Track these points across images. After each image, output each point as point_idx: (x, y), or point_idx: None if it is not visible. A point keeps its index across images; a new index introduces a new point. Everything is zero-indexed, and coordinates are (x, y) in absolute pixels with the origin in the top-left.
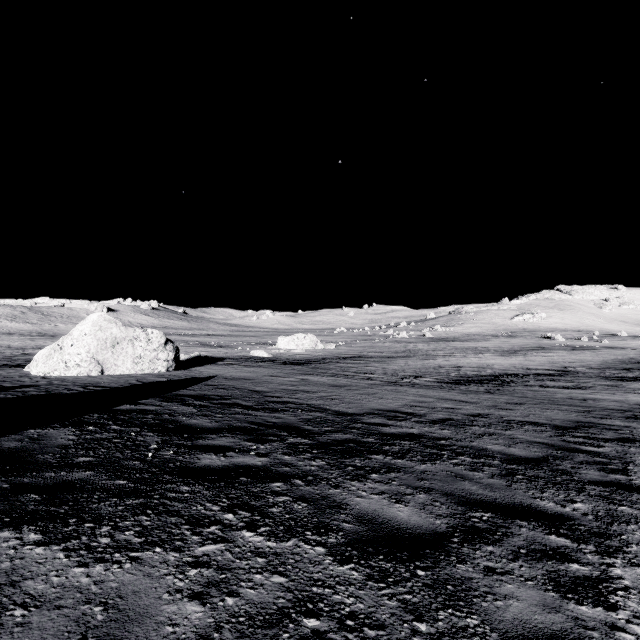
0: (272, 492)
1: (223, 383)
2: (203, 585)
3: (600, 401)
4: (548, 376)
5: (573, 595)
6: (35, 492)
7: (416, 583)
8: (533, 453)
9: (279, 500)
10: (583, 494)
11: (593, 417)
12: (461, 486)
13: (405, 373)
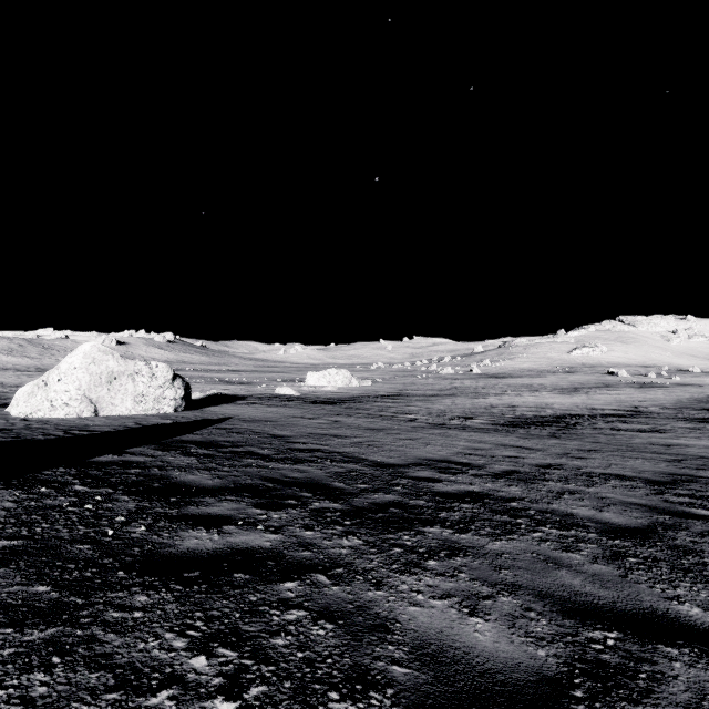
0: (280, 602)
1: (239, 426)
2: None
3: (687, 447)
4: (618, 417)
5: None
6: None
7: None
8: (634, 520)
9: (289, 618)
10: None
11: (688, 468)
12: (558, 579)
13: (453, 414)
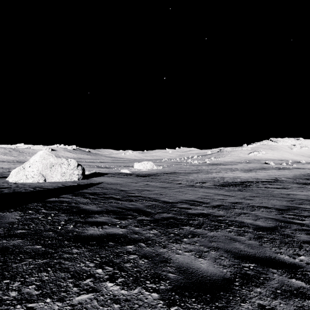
0: (127, 252)
1: (106, 186)
2: None
3: (296, 195)
4: (268, 182)
5: None
6: None
7: None
8: (269, 224)
9: (131, 258)
10: (302, 250)
11: (295, 203)
12: (234, 246)
13: (197, 181)
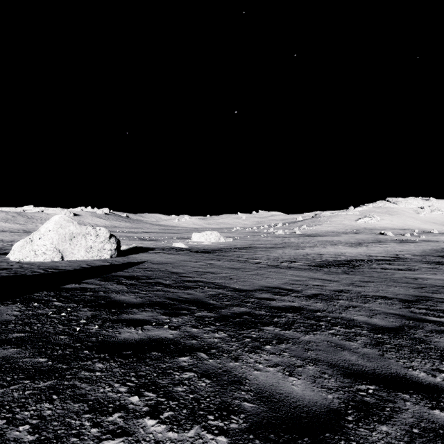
0: (179, 368)
1: (151, 266)
2: None
3: (427, 279)
4: (385, 261)
5: None
6: None
7: None
8: (391, 323)
9: (185, 377)
10: None
11: (426, 292)
12: (342, 356)
13: (283, 259)
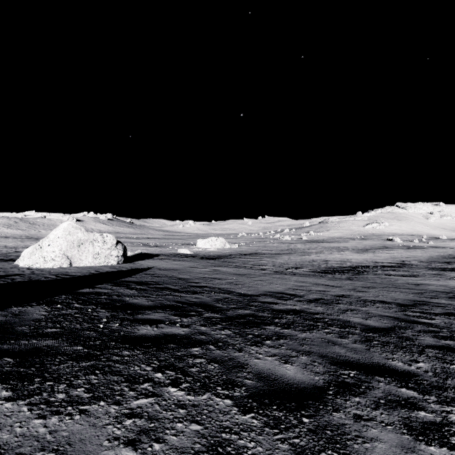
0: (192, 355)
1: (158, 272)
2: (136, 433)
3: (429, 285)
4: (391, 267)
5: (423, 437)
6: (11, 356)
7: (302, 429)
8: (384, 324)
9: (197, 362)
10: (423, 355)
11: (425, 297)
12: (333, 350)
13: (288, 265)
